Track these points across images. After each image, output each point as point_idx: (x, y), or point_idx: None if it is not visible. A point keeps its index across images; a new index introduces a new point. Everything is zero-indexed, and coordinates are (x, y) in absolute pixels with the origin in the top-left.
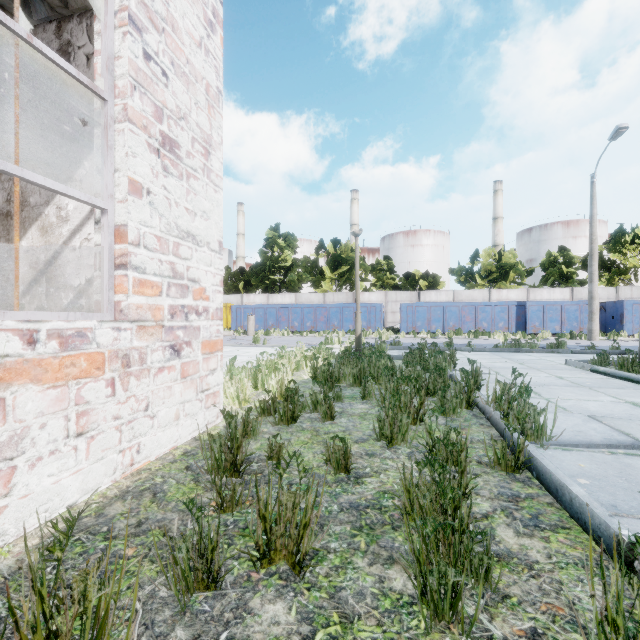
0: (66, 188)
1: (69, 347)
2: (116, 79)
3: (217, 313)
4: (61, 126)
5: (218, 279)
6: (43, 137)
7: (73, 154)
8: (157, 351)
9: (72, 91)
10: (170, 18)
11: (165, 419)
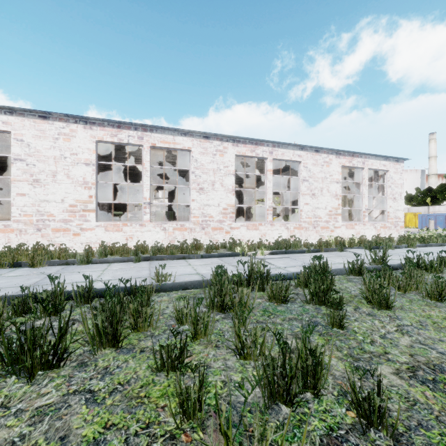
0: (383, 209)
1: (384, 225)
2: (387, 194)
3: (402, 221)
4: (371, 191)
5: (403, 215)
6: (368, 192)
7: (374, 195)
8: (392, 227)
9: (374, 185)
10: (394, 180)
11: (393, 236)
